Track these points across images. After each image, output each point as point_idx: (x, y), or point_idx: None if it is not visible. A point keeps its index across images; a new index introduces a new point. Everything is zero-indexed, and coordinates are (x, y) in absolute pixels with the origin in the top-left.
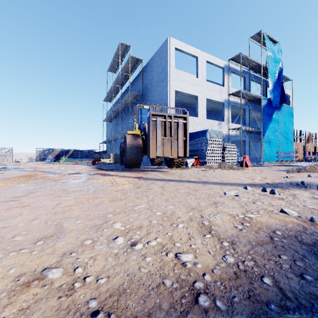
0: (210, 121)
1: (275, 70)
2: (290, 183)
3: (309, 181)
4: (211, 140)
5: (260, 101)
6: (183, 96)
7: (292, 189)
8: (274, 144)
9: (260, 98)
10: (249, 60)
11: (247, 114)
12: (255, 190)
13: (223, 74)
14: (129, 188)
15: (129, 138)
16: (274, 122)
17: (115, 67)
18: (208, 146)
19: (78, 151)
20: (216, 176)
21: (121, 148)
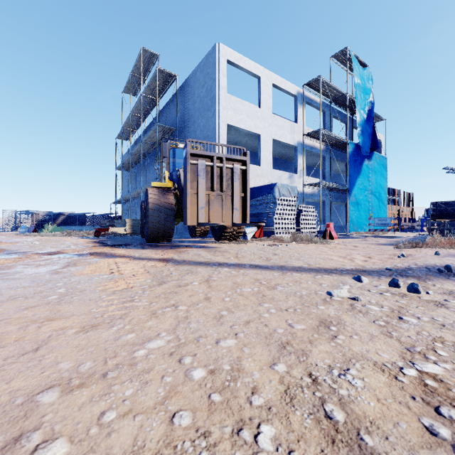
0: (278, 172)
1: (364, 104)
2: (426, 267)
3: (454, 264)
4: (281, 200)
5: (344, 146)
6: (239, 134)
7: (436, 280)
8: (363, 207)
9: (345, 142)
10: (331, 88)
11: (328, 164)
12: (375, 282)
13: (295, 105)
14: (142, 284)
15: (154, 193)
16: (363, 177)
17: (134, 86)
18: (277, 209)
19: (75, 215)
20: (294, 255)
21: (142, 210)
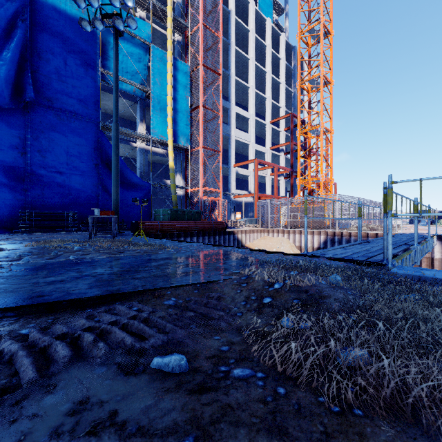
0: None
1: None
2: None
3: None
4: None
5: None
6: None
7: None
8: None
9: None
10: None
11: None
12: None
13: None
14: None
15: None
16: None
17: None
18: None
19: None
20: None
21: None
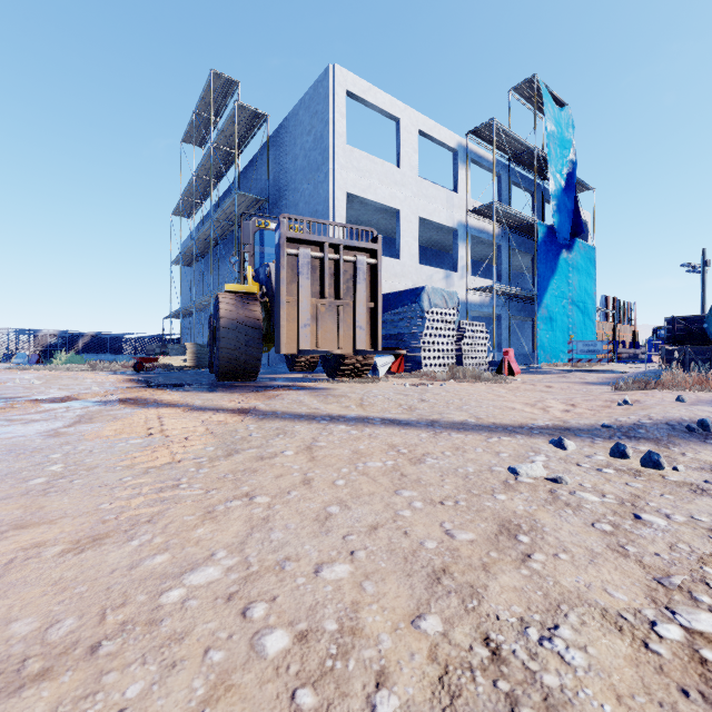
0: (428, 270)
1: (561, 164)
2: (668, 424)
3: None
4: (433, 313)
5: (531, 229)
6: (366, 210)
7: (685, 445)
8: (559, 325)
9: (532, 224)
10: (510, 138)
11: (505, 258)
12: (587, 450)
13: (455, 164)
14: (198, 454)
15: (228, 302)
16: (560, 278)
17: (200, 132)
18: (425, 327)
19: (105, 336)
20: (453, 401)
21: (210, 329)
